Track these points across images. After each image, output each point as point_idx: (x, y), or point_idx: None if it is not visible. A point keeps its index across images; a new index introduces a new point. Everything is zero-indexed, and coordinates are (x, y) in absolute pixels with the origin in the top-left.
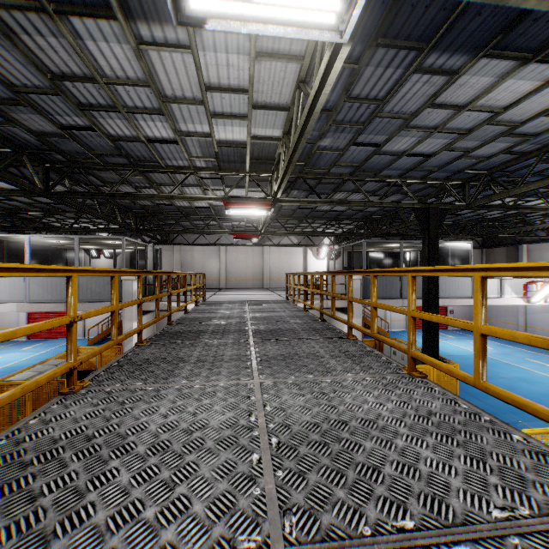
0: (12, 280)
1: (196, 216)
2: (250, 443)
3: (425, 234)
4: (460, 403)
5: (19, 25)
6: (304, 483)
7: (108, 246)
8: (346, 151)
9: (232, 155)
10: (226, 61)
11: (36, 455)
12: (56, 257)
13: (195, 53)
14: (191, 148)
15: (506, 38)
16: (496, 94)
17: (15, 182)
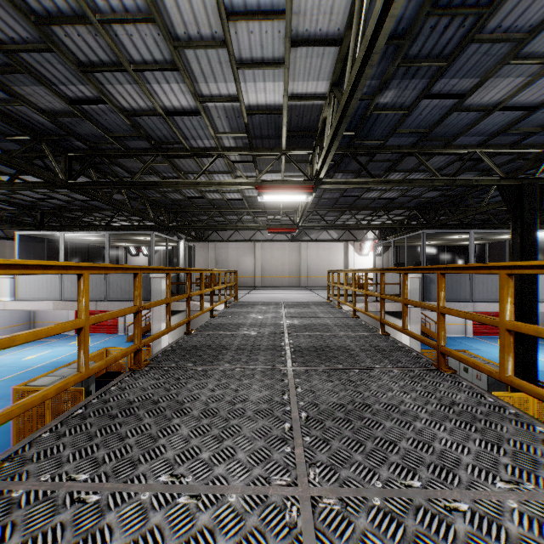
0: (48, 278)
1: (228, 210)
2: None
3: (516, 219)
4: None
5: None
6: None
7: (142, 243)
8: (413, 109)
9: (266, 128)
10: None
11: None
12: (100, 255)
13: None
14: (217, 121)
15: None
16: None
17: (32, 171)
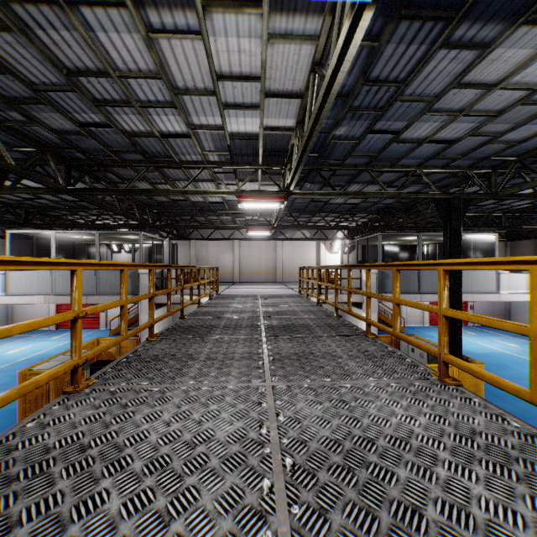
0: (39, 274)
1: (210, 211)
2: (260, 464)
3: (447, 226)
4: (508, 420)
5: (33, 20)
6: (327, 526)
7: (127, 241)
8: (362, 140)
9: (245, 148)
10: (237, 46)
11: (24, 468)
12: (81, 252)
13: (205, 39)
14: (204, 142)
15: None
16: (533, 69)
17: (39, 180)
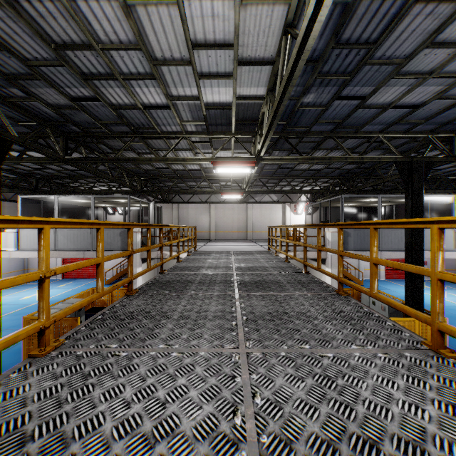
0: None
1: (189, 178)
2: None
3: (409, 187)
4: None
5: None
6: None
7: (119, 204)
8: (329, 106)
9: (219, 118)
10: (211, 11)
11: None
12: (82, 214)
13: (180, 4)
14: (182, 113)
15: None
16: None
17: (39, 150)
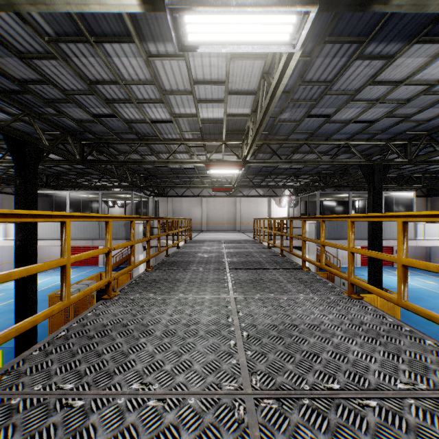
0: (58, 224)
1: (184, 175)
2: (228, 334)
3: (370, 186)
4: (387, 318)
5: (71, 51)
6: (265, 359)
7: (121, 199)
8: (301, 121)
9: (212, 129)
10: (209, 63)
11: (95, 333)
12: (84, 207)
13: (187, 59)
14: (182, 125)
15: (435, 27)
16: (429, 70)
17: (63, 155)
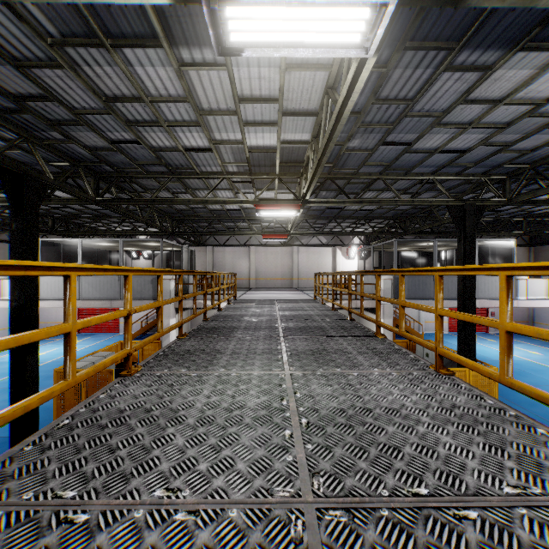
0: None
1: (227, 218)
2: (282, 422)
3: (461, 232)
4: (486, 399)
5: (81, 58)
6: (331, 455)
7: (147, 248)
8: (375, 151)
9: (263, 160)
10: (258, 74)
11: (109, 421)
12: (101, 259)
13: (230, 70)
14: (224, 155)
15: (544, 30)
16: (536, 86)
17: (72, 192)
